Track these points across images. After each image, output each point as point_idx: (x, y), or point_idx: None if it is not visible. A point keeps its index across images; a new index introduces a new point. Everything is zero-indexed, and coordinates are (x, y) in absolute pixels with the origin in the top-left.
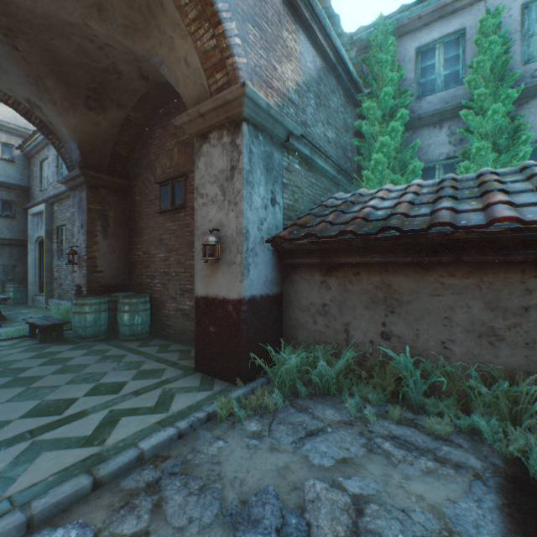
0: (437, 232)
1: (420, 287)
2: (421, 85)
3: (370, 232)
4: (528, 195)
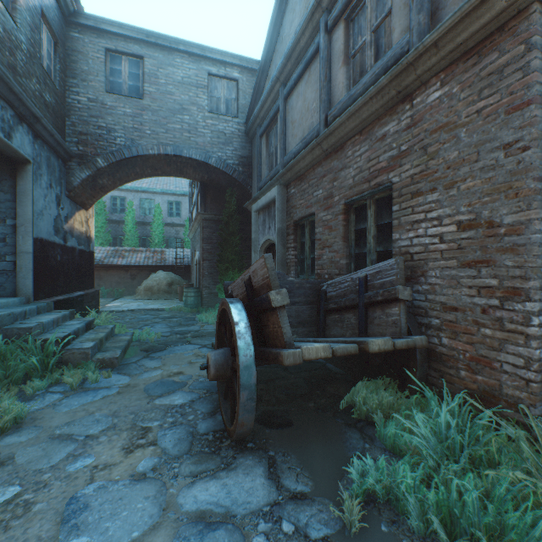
0: (109, 264)
1: (107, 274)
2: (113, 209)
3: (96, 263)
4: (126, 258)
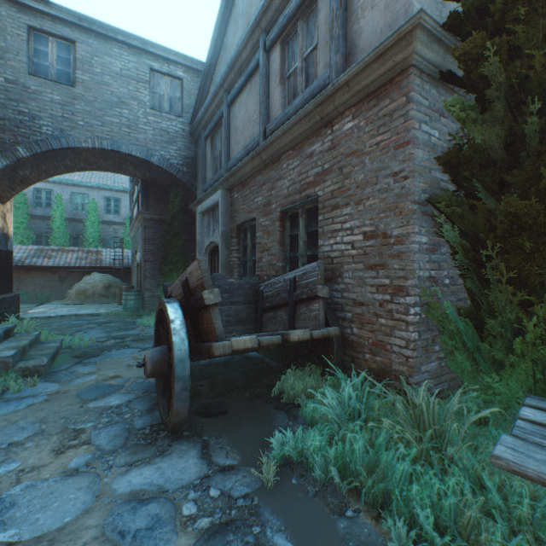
0: (32, 265)
1: (29, 277)
2: (37, 202)
3: (15, 264)
4: (54, 259)
